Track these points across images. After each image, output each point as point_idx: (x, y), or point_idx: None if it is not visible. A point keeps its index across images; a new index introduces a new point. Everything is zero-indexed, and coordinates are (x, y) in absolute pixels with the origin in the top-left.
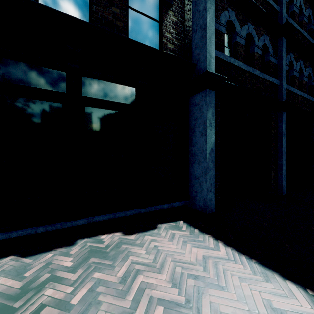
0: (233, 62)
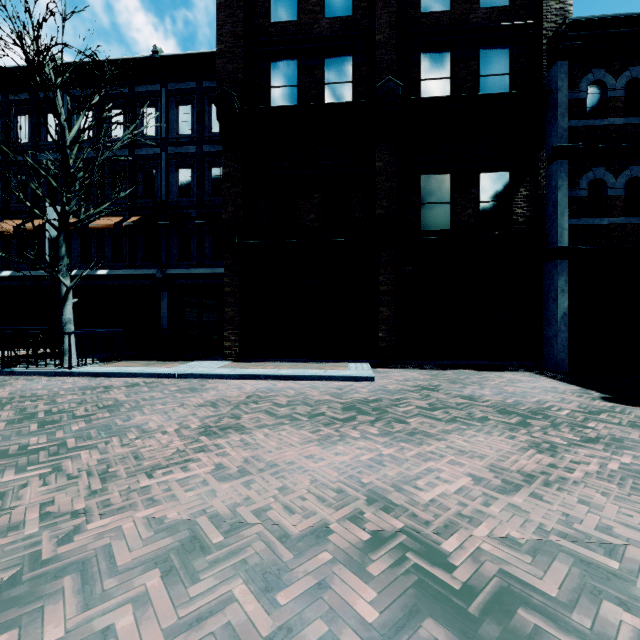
0: (600, 222)
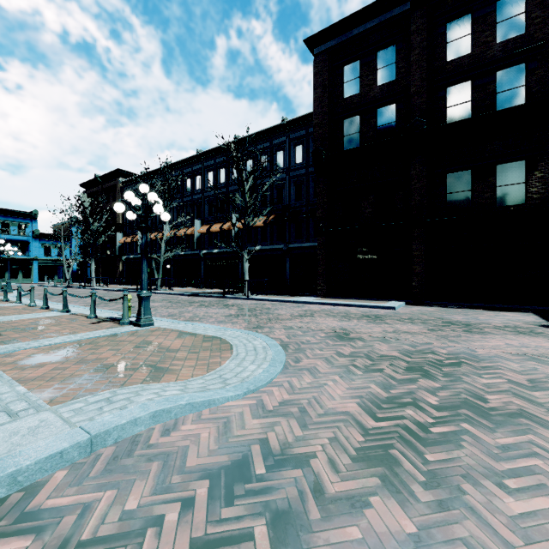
0: None
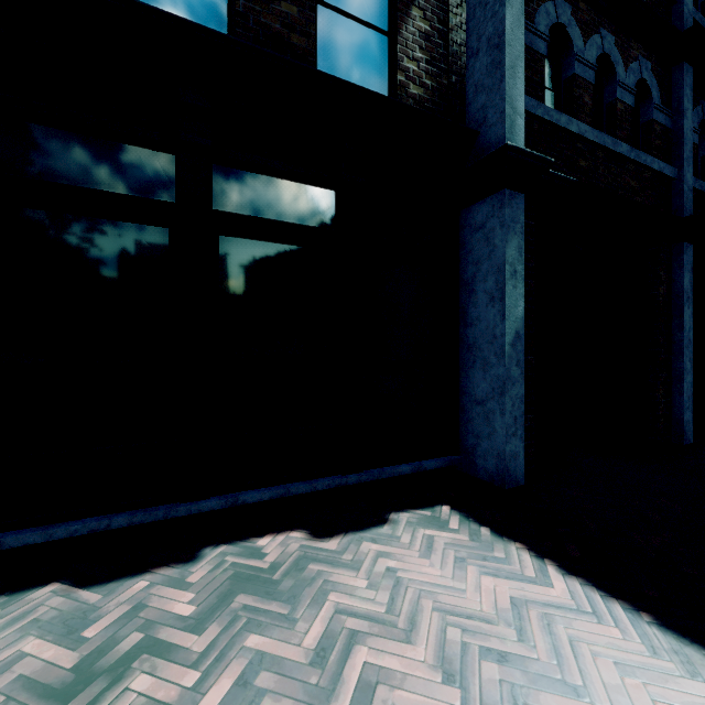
0: (567, 124)
